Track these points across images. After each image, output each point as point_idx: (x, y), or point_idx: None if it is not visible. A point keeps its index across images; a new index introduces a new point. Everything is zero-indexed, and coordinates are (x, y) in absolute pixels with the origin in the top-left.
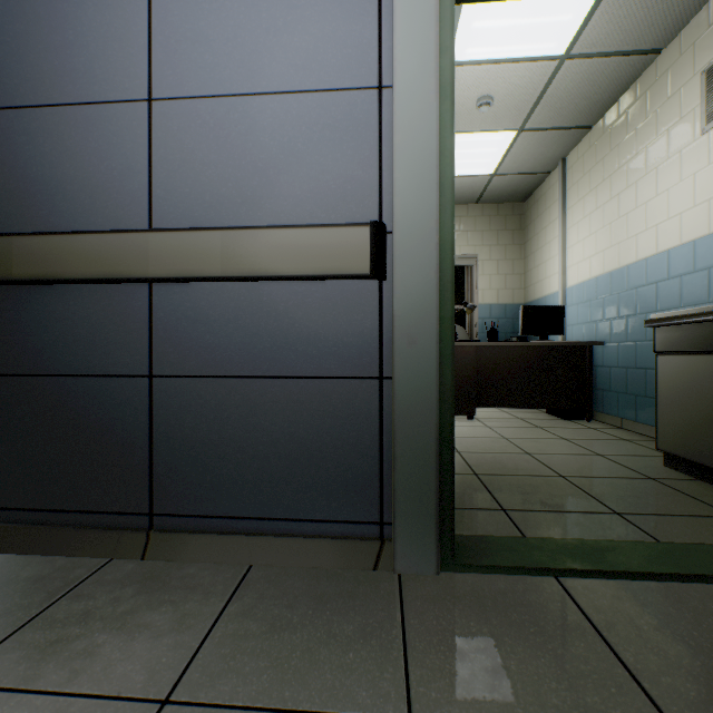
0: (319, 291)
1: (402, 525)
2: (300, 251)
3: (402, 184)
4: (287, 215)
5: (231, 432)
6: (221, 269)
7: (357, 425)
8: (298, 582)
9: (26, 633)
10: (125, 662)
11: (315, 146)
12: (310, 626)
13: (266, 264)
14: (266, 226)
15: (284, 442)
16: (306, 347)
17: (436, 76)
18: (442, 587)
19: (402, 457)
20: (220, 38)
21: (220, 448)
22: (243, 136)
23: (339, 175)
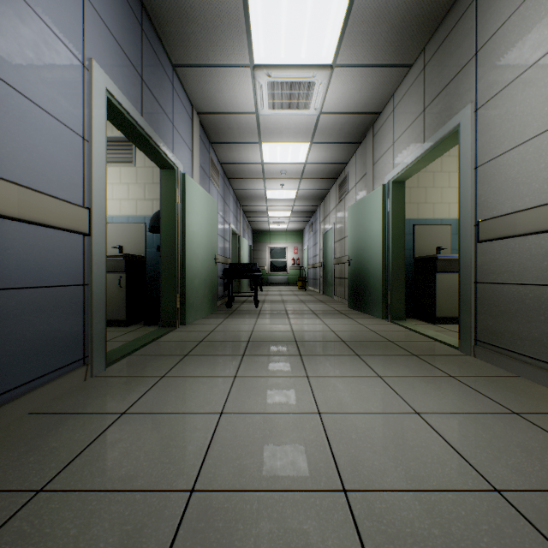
0: (60, 236)
1: (96, 353)
2: (62, 213)
3: (96, 193)
4: (45, 186)
5: (9, 329)
6: (18, 212)
7: (76, 310)
8: (71, 397)
9: (5, 483)
10: (87, 430)
11: (58, 152)
12: (110, 392)
13: (46, 217)
14: (46, 193)
15: (43, 328)
16: (54, 268)
17: (105, 150)
18: (115, 370)
19: (96, 321)
20: (1, 35)
21: (1, 343)
22: (18, 120)
23: (69, 174)
